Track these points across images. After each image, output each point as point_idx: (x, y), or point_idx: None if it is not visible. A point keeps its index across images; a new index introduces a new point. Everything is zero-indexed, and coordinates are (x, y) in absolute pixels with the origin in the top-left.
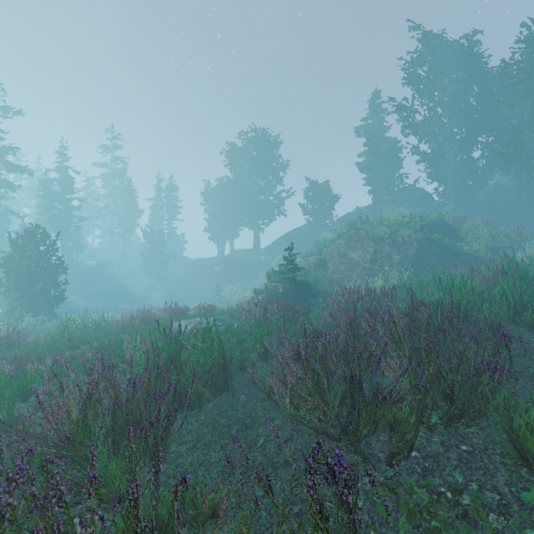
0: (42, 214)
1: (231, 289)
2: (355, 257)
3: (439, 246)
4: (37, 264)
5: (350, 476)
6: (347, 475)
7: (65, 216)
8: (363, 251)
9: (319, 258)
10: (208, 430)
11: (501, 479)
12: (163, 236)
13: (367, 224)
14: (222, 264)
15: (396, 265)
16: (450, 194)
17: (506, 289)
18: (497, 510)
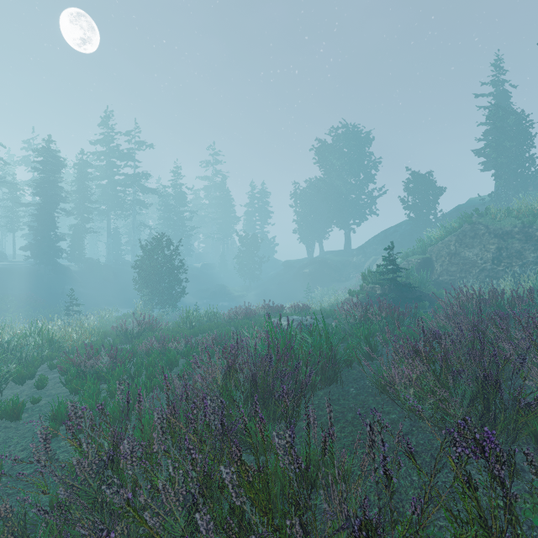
0: (162, 224)
1: (321, 290)
2: (471, 256)
3: None
4: (163, 265)
5: (502, 452)
6: (499, 451)
7: (179, 225)
8: (481, 249)
9: (422, 258)
10: (323, 413)
11: None
12: (257, 240)
13: (487, 216)
14: (311, 265)
15: (531, 265)
16: None
17: None
18: None
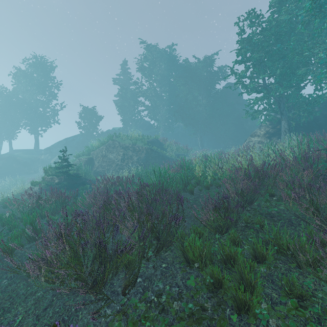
0: None
1: (9, 182)
2: (112, 157)
3: (156, 153)
4: None
5: None
6: None
7: None
8: (117, 154)
9: (88, 157)
10: None
11: (179, 277)
12: None
13: (119, 137)
14: None
15: (135, 163)
16: (161, 126)
17: (182, 175)
18: (177, 297)
